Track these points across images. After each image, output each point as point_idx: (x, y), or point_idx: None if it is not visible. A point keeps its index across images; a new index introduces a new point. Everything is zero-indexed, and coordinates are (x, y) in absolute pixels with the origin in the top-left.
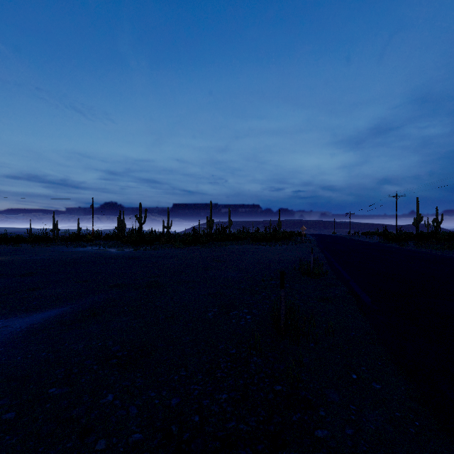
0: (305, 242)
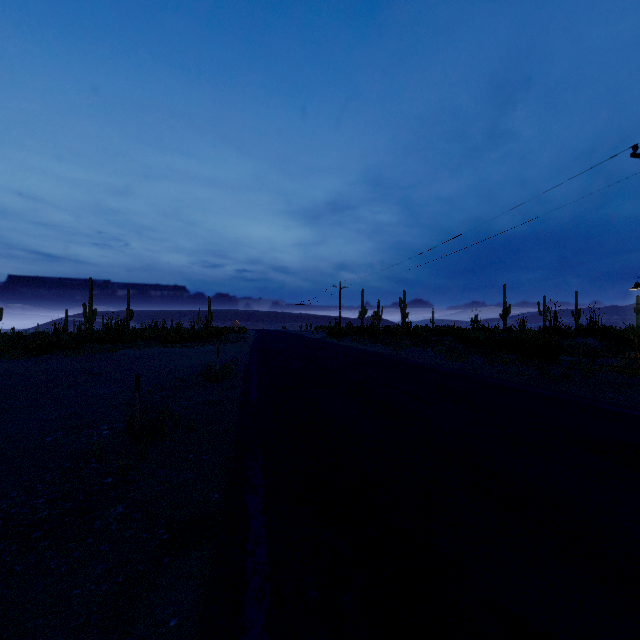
0: (239, 341)
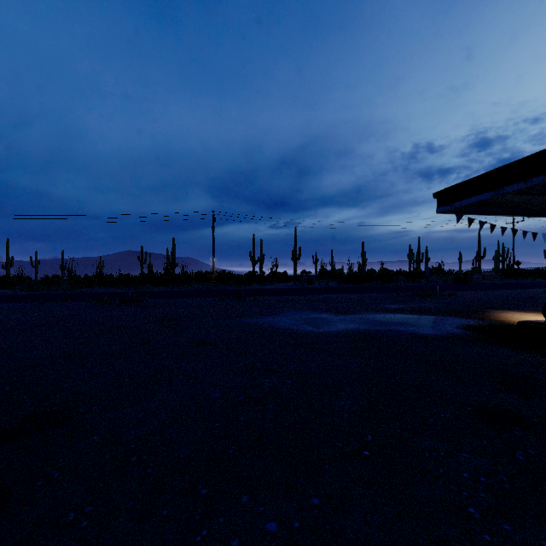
0: None
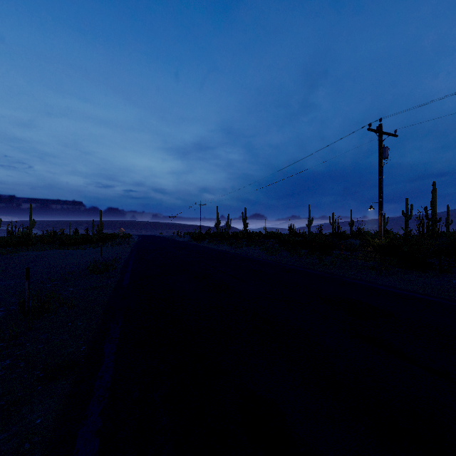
0: (124, 243)
